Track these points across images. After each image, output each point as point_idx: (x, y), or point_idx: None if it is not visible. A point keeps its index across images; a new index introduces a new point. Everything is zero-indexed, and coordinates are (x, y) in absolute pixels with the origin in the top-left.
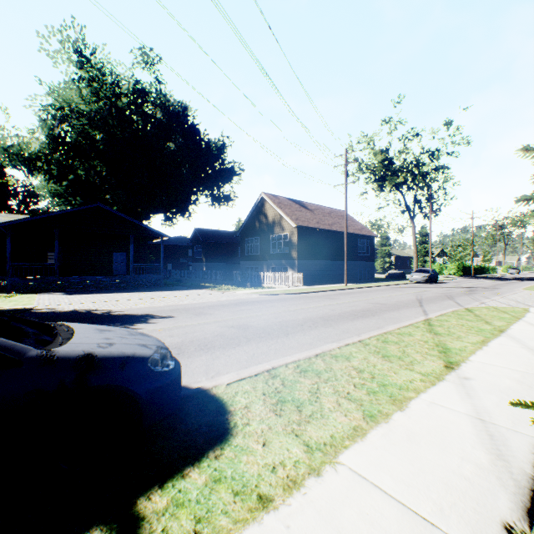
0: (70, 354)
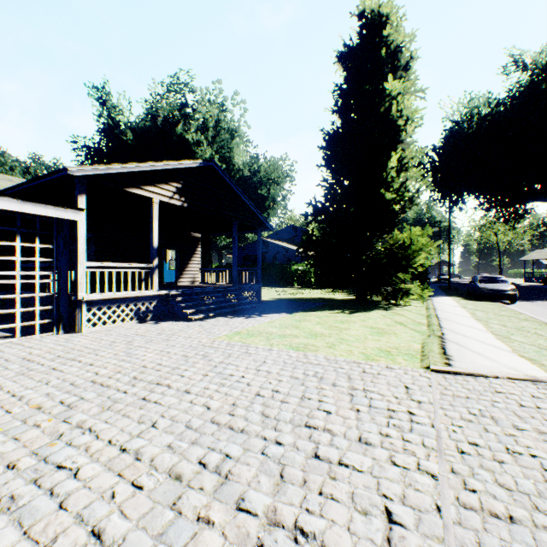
0: (476, 284)
